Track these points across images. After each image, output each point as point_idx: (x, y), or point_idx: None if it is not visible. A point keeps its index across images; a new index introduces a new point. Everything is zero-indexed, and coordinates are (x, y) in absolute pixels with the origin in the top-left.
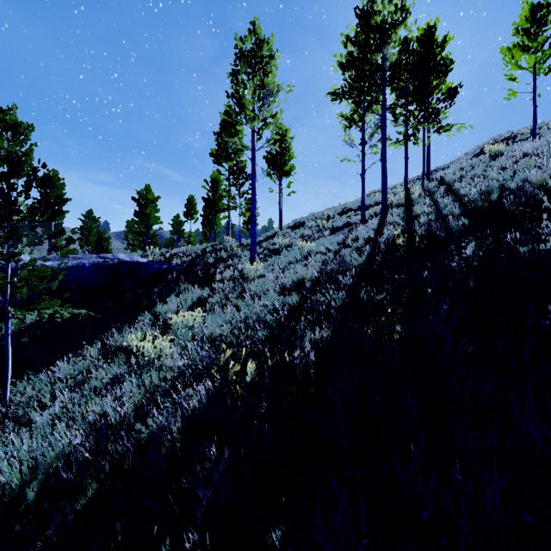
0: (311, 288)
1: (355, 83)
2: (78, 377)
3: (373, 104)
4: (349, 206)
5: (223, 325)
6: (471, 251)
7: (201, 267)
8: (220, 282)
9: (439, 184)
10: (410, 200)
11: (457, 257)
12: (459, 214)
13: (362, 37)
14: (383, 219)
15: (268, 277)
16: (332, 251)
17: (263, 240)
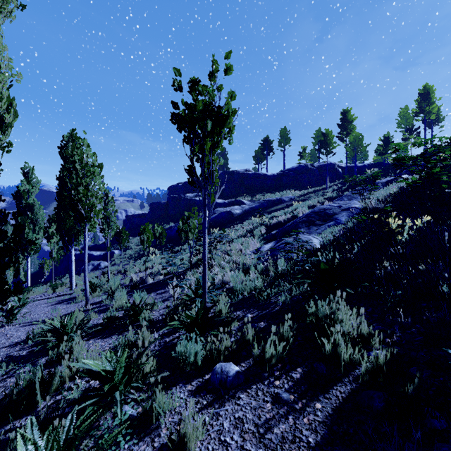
0: None
1: None
2: None
3: None
4: None
5: None
6: None
7: None
8: None
9: None
10: None
11: None
12: None
13: None
14: None
15: None
16: None
17: None
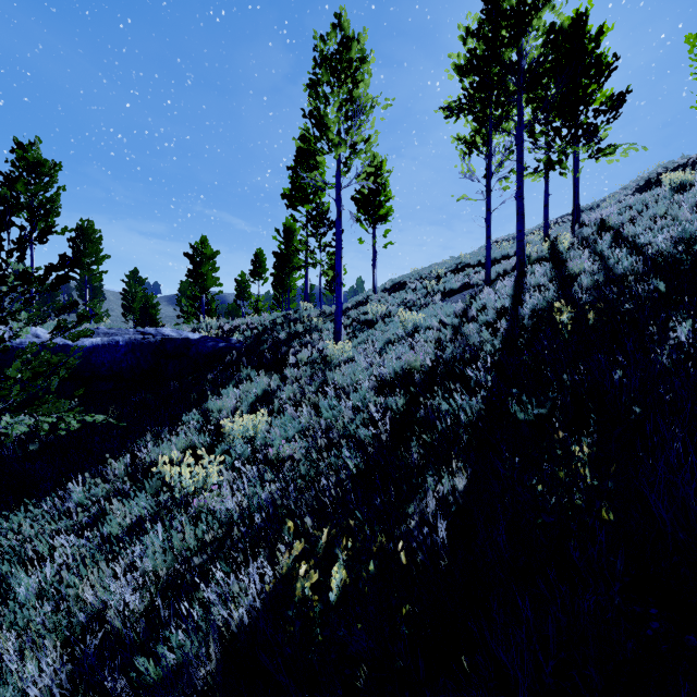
0: (423, 385)
1: (477, 92)
2: (93, 511)
3: (502, 121)
4: (465, 260)
5: (296, 438)
6: (684, 336)
7: (269, 345)
8: (294, 367)
9: (598, 230)
10: (556, 252)
11: (667, 347)
12: (643, 274)
13: (488, 28)
14: (521, 281)
15: (359, 362)
16: (450, 327)
17: (351, 307)
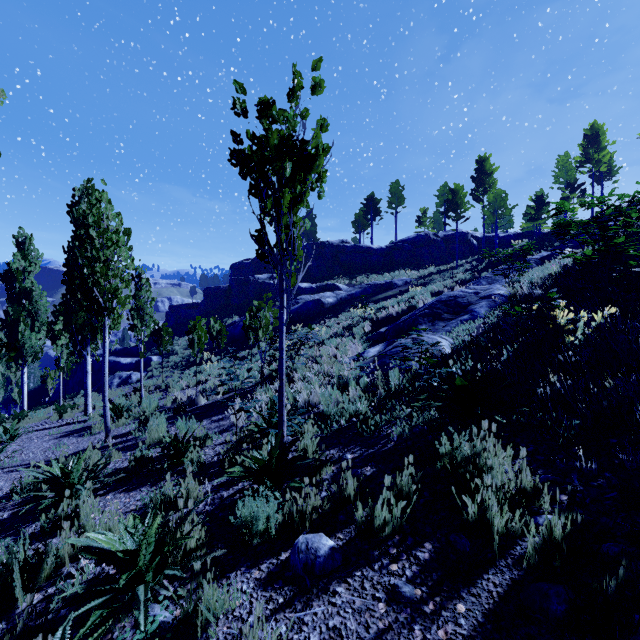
0: None
1: None
2: None
3: None
4: None
5: None
6: None
7: None
8: None
9: None
10: None
11: None
12: None
13: None
14: None
15: None
16: None
17: None
